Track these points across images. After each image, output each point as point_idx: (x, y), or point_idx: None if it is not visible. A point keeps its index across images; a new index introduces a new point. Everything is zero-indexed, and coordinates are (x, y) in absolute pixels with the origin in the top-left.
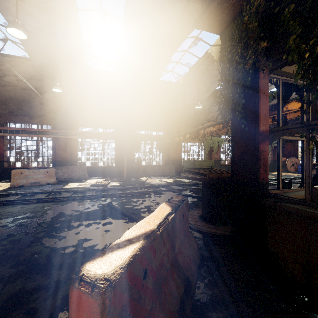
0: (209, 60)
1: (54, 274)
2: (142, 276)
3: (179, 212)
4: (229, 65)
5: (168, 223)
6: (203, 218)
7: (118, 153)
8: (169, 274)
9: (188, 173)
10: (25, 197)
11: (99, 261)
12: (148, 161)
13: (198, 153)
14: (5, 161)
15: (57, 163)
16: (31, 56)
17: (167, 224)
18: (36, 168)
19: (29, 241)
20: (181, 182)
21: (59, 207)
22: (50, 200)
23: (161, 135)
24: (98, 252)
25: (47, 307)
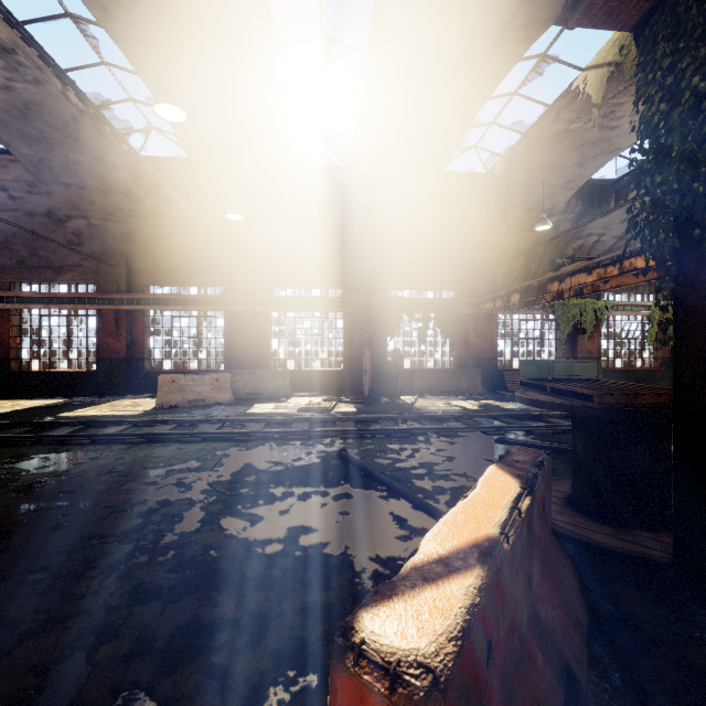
0: (577, 108)
1: (249, 596)
2: (485, 659)
3: (538, 494)
4: (668, 106)
5: (520, 521)
6: (576, 505)
7: (351, 342)
8: (524, 650)
9: (531, 390)
10: (181, 427)
11: (389, 611)
12: (418, 358)
13: (540, 339)
14: (146, 358)
15: (233, 362)
16: (189, 154)
17: (519, 524)
18: (197, 371)
19: (197, 520)
20: (498, 409)
21: (244, 454)
22: (225, 437)
23: (447, 299)
24: (332, 560)
25: (244, 669)
